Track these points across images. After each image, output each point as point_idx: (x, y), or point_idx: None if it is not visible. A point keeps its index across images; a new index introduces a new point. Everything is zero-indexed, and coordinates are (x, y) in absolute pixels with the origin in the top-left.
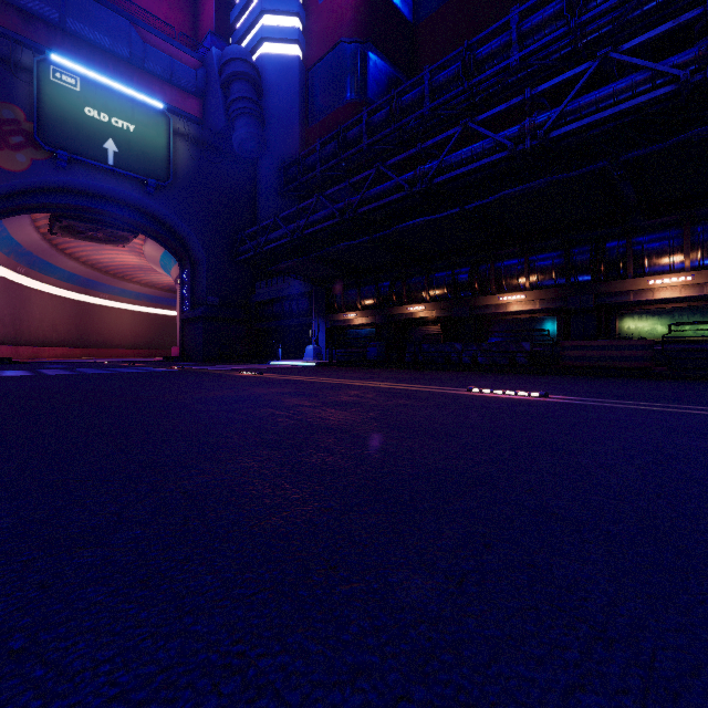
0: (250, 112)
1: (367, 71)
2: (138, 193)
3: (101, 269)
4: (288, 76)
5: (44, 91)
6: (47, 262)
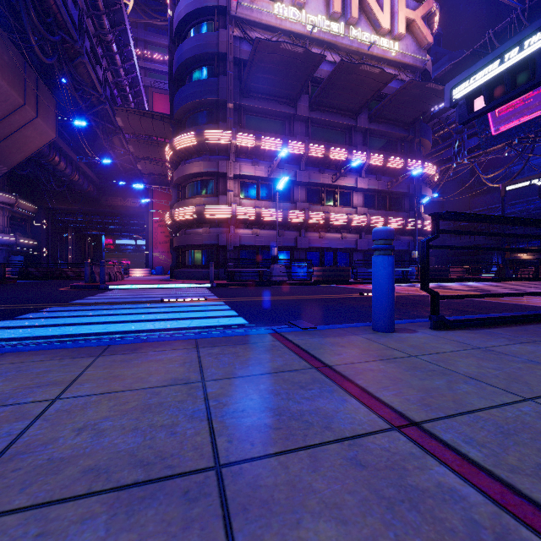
0: None
1: None
2: None
3: None
4: None
5: None
6: None
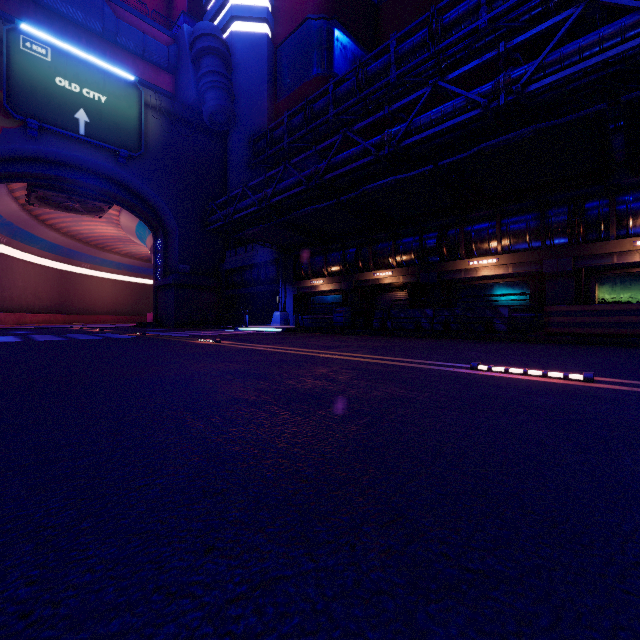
0: (220, 85)
1: (333, 47)
2: (110, 163)
3: (82, 240)
4: (257, 53)
5: (14, 60)
6: (28, 233)
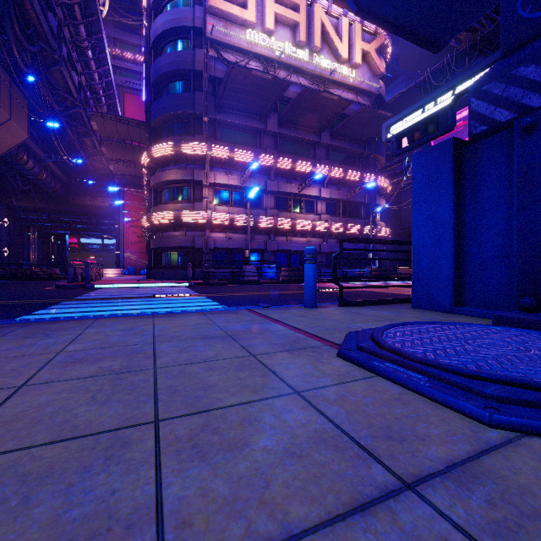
0: None
1: None
2: None
3: None
4: None
5: None
6: None
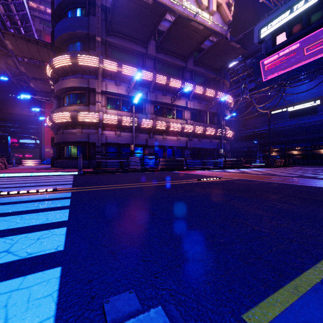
0: None
1: None
2: None
3: None
4: None
5: None
6: None
